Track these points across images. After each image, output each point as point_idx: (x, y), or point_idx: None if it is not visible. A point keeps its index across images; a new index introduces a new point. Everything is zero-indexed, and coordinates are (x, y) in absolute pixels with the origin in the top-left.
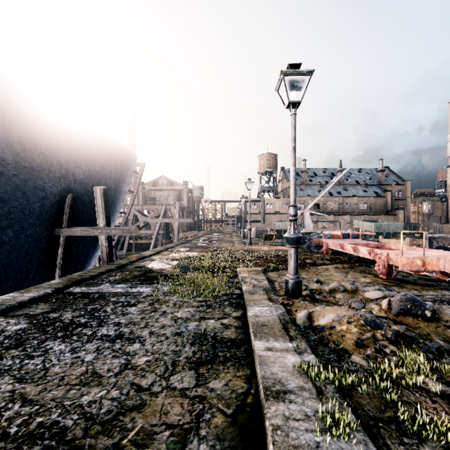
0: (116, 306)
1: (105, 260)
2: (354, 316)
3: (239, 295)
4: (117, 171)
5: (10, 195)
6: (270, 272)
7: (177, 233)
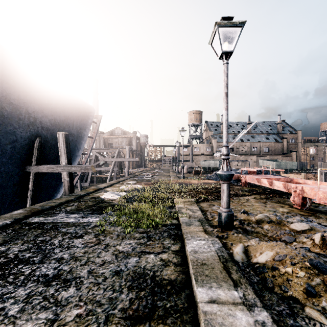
0: (64, 238)
1: (66, 192)
2: (296, 256)
3: (177, 226)
4: (78, 121)
5: None
6: (201, 202)
7: (127, 169)
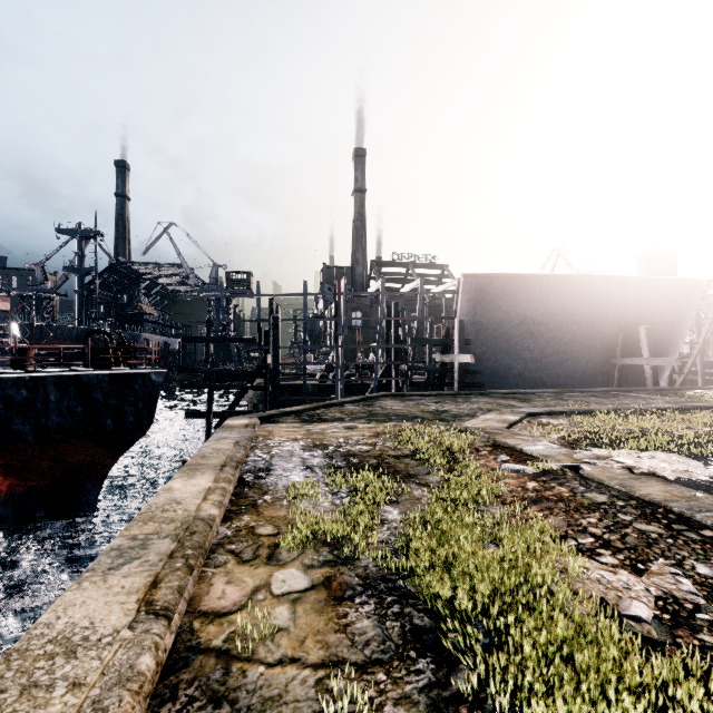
0: (625, 397)
1: (649, 385)
2: None
3: None
4: (672, 305)
5: (583, 339)
6: None
7: None
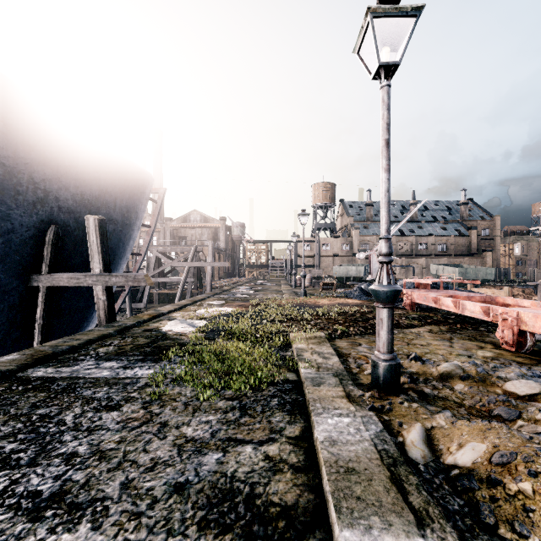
0: (84, 410)
1: (102, 320)
2: (537, 456)
3: (295, 385)
4: (124, 198)
5: None
6: (337, 339)
7: (210, 280)
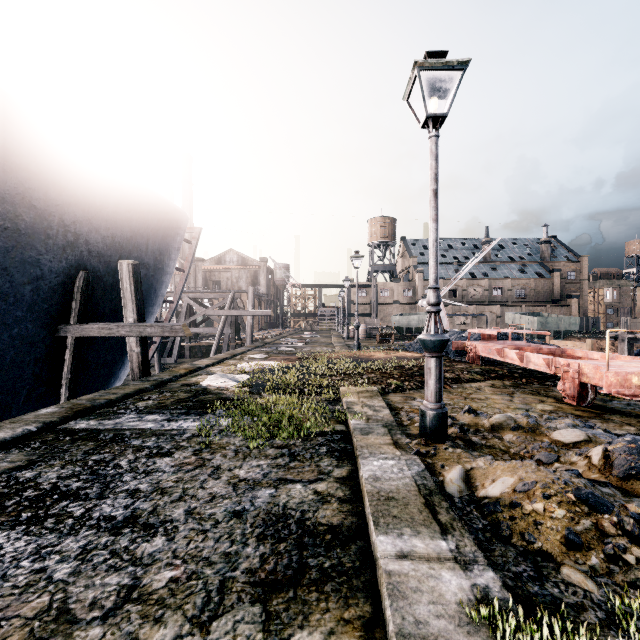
0: (137, 457)
1: (136, 374)
2: (553, 483)
3: (344, 435)
4: (157, 239)
5: None
6: (391, 393)
7: (250, 331)
